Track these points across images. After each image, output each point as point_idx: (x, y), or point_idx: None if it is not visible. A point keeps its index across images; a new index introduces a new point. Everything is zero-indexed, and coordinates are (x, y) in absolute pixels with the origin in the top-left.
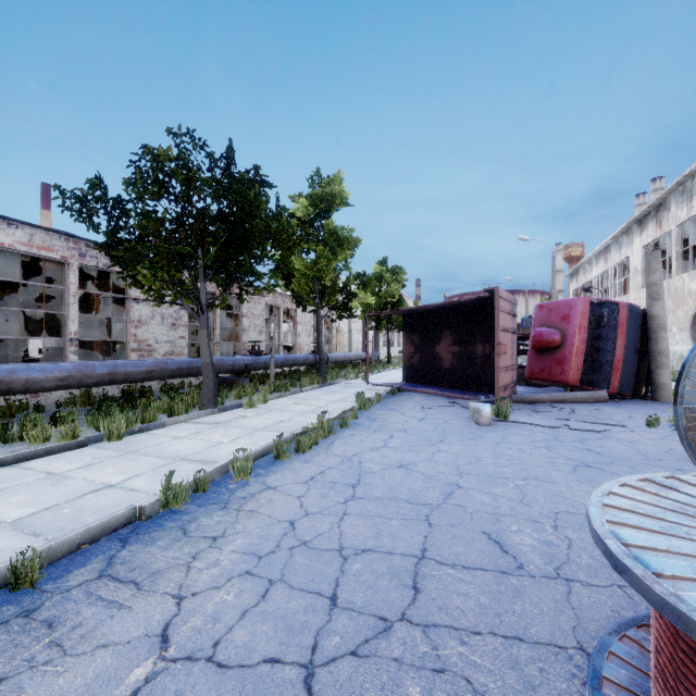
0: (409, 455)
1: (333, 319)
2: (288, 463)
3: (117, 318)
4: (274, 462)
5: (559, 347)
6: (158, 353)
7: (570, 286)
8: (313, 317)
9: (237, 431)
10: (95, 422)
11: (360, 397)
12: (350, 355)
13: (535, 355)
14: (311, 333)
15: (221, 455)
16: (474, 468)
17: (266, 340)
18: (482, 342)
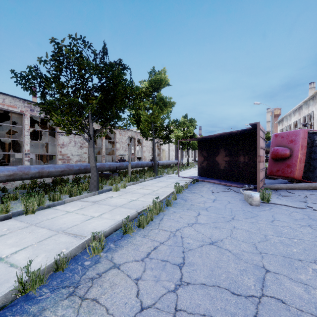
0: (215, 231)
1: (161, 143)
2: (132, 238)
3: (51, 143)
4: (122, 236)
5: (289, 157)
6: (72, 161)
7: (278, 127)
8: (151, 143)
9: (105, 207)
10: (24, 201)
11: (177, 186)
12: (169, 161)
13: (273, 162)
14: (150, 151)
15: (88, 229)
16: (268, 247)
17: (129, 155)
18: (243, 154)
